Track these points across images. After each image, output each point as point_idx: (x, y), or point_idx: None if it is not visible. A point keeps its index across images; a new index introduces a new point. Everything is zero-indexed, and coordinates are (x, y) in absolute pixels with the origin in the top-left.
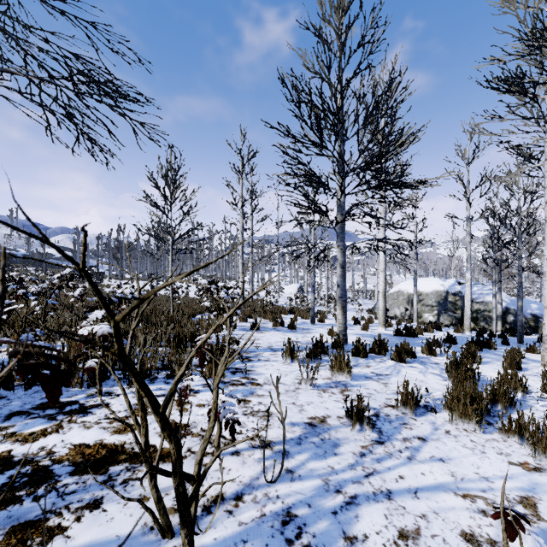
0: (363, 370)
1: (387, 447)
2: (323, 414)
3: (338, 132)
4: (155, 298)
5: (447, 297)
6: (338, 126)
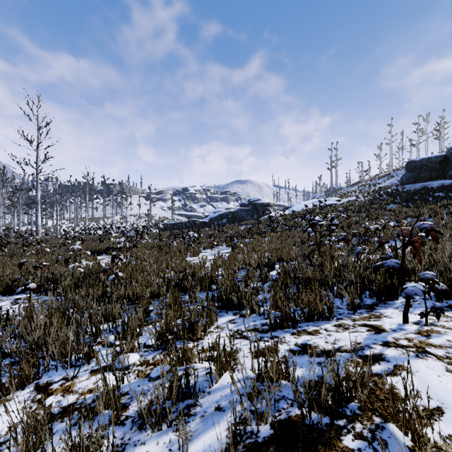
0: None
1: None
2: None
3: None
4: None
5: None
6: None
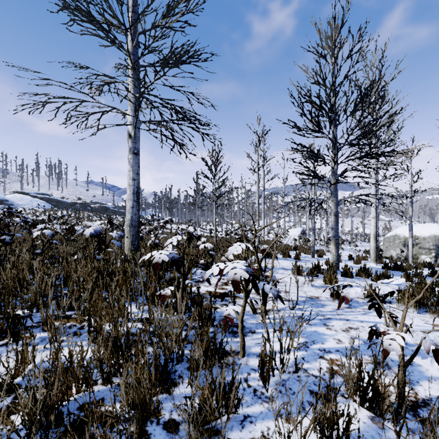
0: None
1: (352, 309)
2: (317, 295)
3: (332, 121)
4: None
5: None
6: (332, 115)
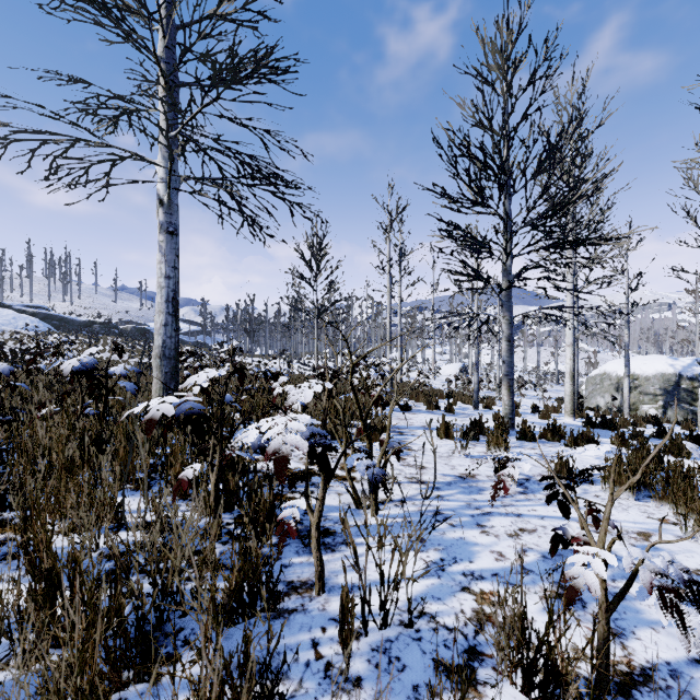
0: (526, 451)
1: (529, 496)
2: (473, 473)
3: (503, 187)
4: (293, 377)
5: (679, 383)
6: (504, 178)
